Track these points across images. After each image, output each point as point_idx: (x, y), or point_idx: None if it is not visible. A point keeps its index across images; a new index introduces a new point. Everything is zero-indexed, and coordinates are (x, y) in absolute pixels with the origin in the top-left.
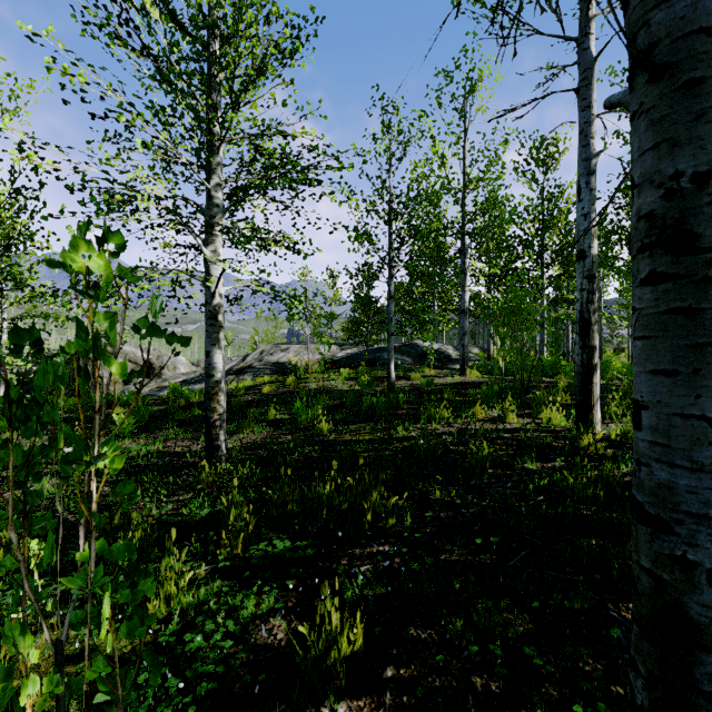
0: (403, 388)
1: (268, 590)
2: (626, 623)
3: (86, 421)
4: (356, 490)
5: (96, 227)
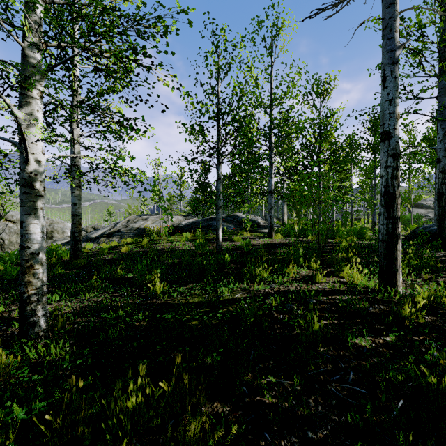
0: (228, 248)
1: None
2: None
3: None
4: (172, 396)
5: None
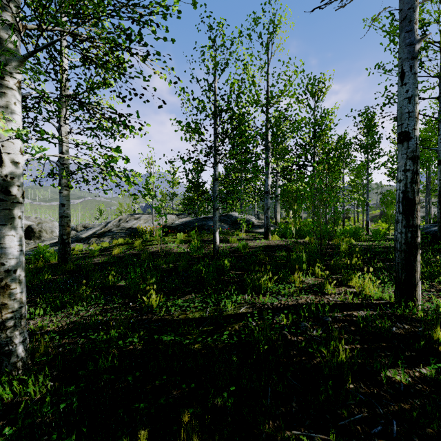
0: (224, 251)
1: None
2: None
3: None
4: None
5: None
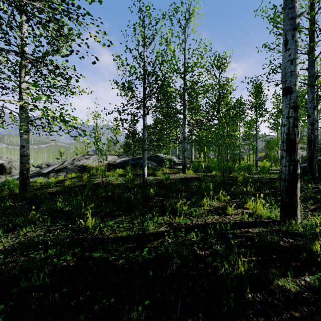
0: (152, 182)
1: None
2: None
3: None
4: None
5: None
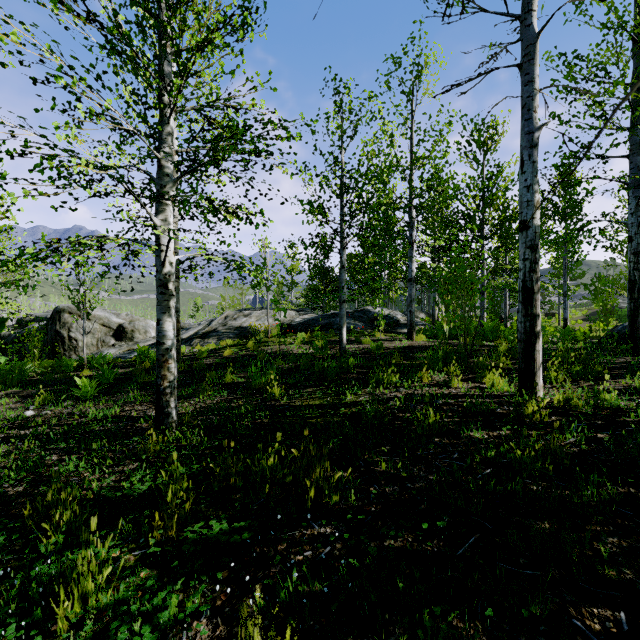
0: (354, 352)
1: (198, 582)
2: (593, 637)
3: (54, 383)
4: (301, 461)
5: (40, 194)
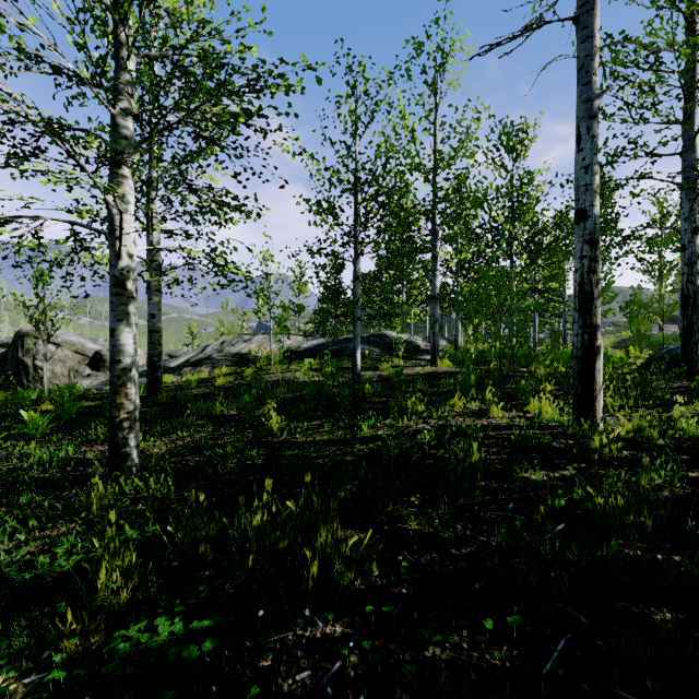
0: (370, 379)
1: None
2: None
3: (3, 419)
4: (300, 519)
5: None
